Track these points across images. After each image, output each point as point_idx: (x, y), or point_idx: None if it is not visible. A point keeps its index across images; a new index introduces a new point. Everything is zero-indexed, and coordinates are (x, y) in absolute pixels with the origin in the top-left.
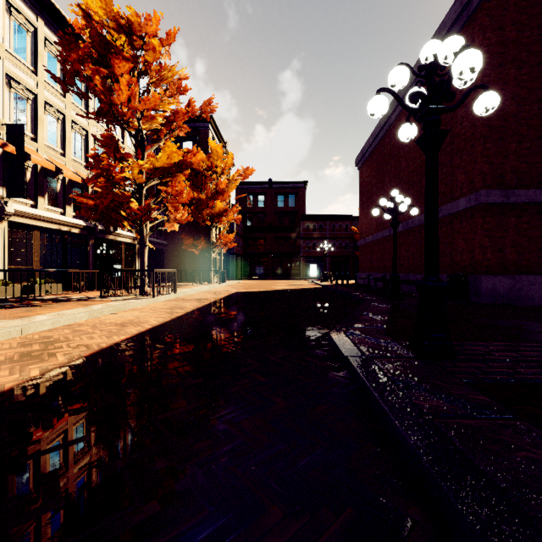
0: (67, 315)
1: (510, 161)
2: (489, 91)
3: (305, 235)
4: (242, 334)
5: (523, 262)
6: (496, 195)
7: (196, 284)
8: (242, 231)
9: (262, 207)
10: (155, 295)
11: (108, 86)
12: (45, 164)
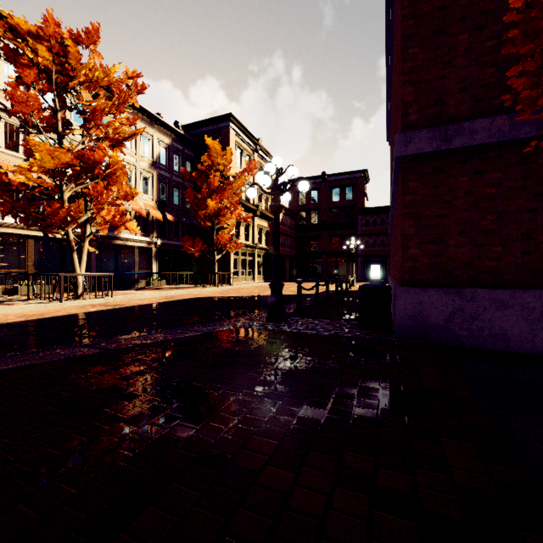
0: None
1: (457, 69)
2: None
3: (363, 232)
4: None
5: (487, 261)
6: (424, 138)
7: (194, 287)
8: (294, 230)
9: (315, 203)
10: (64, 300)
11: None
12: None
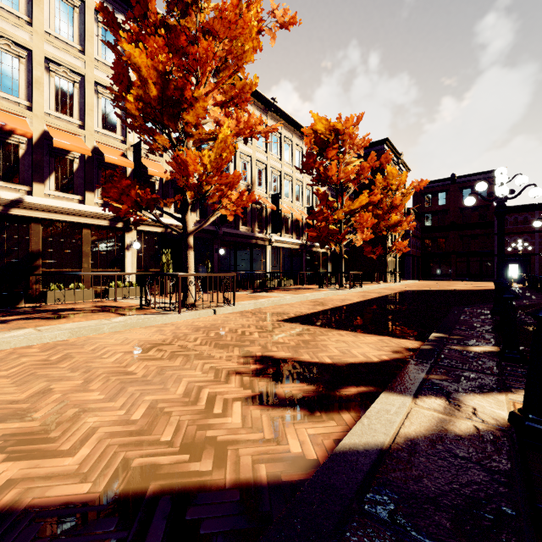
0: (316, 294)
1: None
2: (535, 188)
3: None
4: (405, 306)
5: None
6: None
7: (374, 283)
8: (419, 232)
9: (442, 205)
10: (350, 288)
11: (324, 166)
12: (286, 212)
